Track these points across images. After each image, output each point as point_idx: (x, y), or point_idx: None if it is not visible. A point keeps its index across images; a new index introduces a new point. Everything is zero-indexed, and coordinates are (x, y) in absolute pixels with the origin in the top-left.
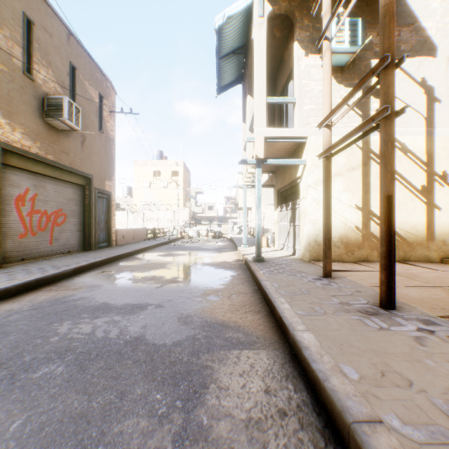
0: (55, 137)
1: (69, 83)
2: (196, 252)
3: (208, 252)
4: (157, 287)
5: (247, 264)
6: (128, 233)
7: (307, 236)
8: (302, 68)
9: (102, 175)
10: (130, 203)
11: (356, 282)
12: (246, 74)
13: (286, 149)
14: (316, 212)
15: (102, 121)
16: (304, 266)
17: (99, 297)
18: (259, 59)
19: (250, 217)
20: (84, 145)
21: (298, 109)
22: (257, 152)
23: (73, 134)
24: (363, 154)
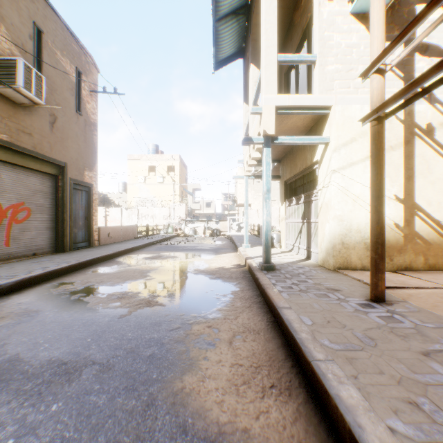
0: (10, 112)
1: (33, 49)
2: (190, 253)
3: (203, 254)
4: (121, 315)
5: (252, 273)
6: (115, 231)
7: (331, 237)
8: (324, 16)
9: (81, 164)
10: (125, 200)
11: (431, 313)
12: (249, 40)
13: (300, 126)
14: (342, 206)
15: (80, 100)
16: (330, 277)
17: (16, 342)
18: (269, 4)
19: (250, 214)
20: (55, 126)
21: (319, 70)
22: (265, 127)
23: (38, 111)
24: (405, 129)
